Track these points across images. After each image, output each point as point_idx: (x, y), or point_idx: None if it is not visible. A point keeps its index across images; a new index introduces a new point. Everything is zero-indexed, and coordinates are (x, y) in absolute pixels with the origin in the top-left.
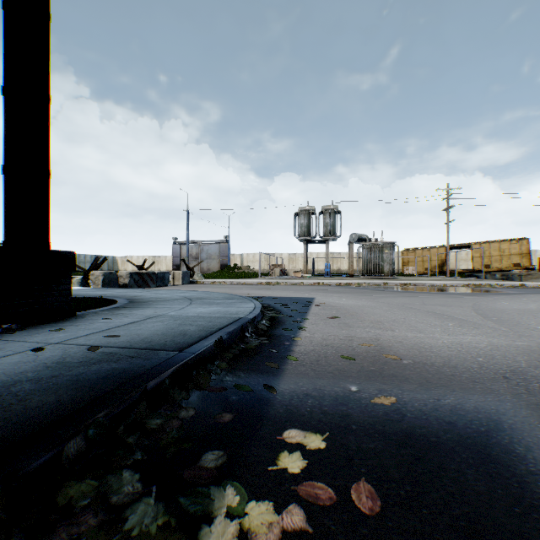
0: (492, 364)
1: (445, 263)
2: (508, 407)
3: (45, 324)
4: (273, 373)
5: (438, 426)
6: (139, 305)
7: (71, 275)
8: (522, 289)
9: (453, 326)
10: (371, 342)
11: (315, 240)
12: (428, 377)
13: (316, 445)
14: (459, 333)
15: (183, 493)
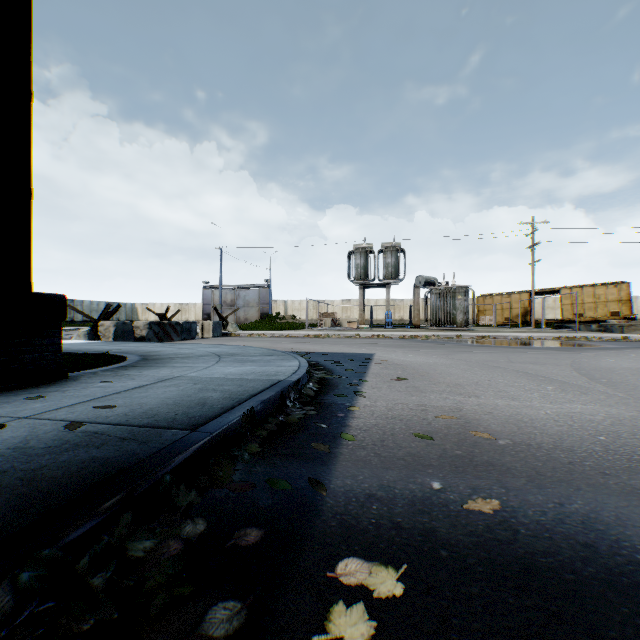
0: (620, 446)
1: (529, 312)
2: None
3: (22, 389)
4: (322, 460)
5: (570, 551)
6: (153, 363)
7: (61, 325)
8: (626, 343)
9: (554, 390)
10: (452, 413)
11: (374, 284)
12: (537, 466)
13: (389, 590)
14: (564, 401)
15: None
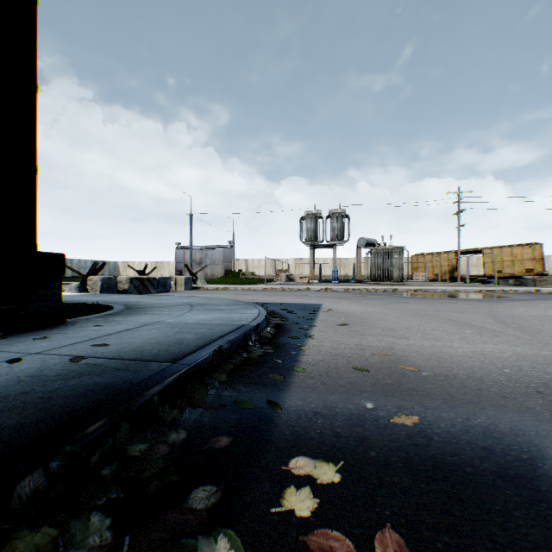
0: (521, 377)
1: (456, 269)
2: (549, 429)
3: (30, 332)
4: (278, 387)
5: (471, 452)
6: (136, 311)
7: (60, 279)
8: (537, 295)
9: (471, 333)
10: (385, 351)
11: (322, 245)
12: (452, 392)
13: (329, 478)
14: (479, 342)
15: (163, 546)
